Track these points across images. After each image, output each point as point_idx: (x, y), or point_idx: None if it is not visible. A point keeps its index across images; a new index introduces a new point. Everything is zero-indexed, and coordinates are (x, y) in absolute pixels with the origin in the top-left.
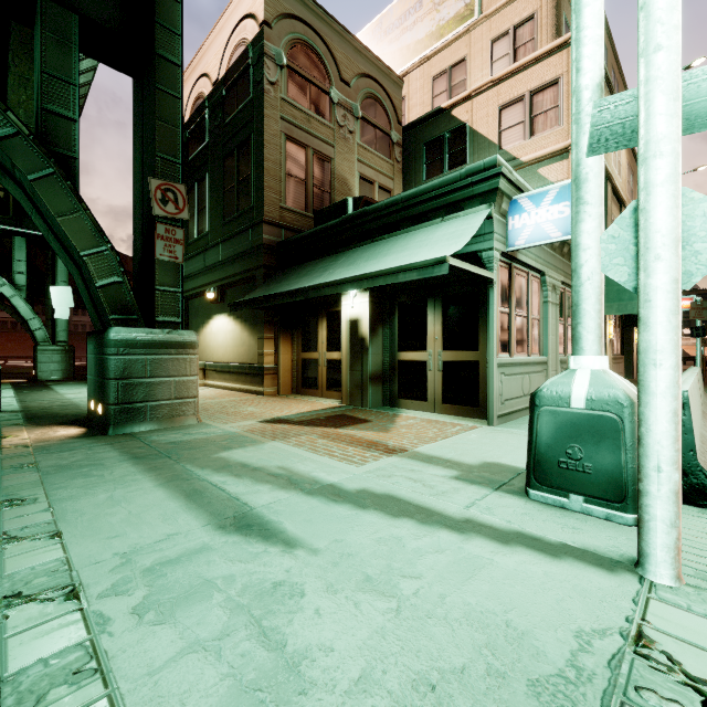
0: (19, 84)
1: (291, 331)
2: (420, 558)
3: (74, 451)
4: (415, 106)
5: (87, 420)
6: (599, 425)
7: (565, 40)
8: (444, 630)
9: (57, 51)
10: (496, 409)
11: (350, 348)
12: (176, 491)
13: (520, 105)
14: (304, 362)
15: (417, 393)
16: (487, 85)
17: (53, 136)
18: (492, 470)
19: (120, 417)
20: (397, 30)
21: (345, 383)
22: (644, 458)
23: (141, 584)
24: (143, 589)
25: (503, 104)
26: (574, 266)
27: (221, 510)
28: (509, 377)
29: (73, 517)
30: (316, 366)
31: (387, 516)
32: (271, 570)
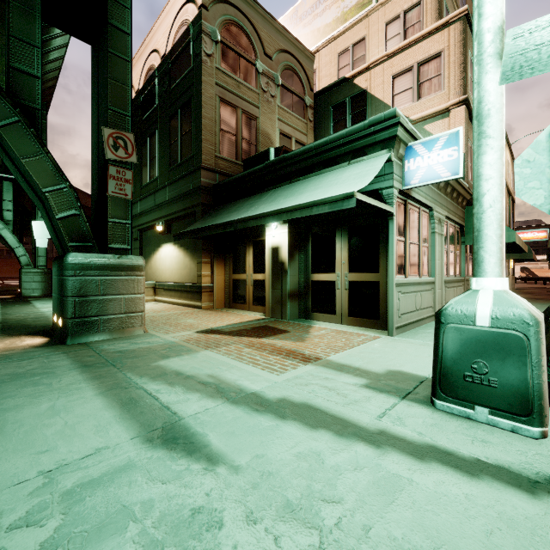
0: (2, 55)
1: (224, 257)
2: (339, 477)
3: (33, 359)
4: (324, 77)
5: (52, 331)
6: (504, 343)
7: (446, 20)
8: None
9: (23, 18)
10: (394, 322)
11: (272, 270)
12: (113, 399)
13: (410, 74)
14: (234, 282)
15: (327, 308)
16: (383, 58)
17: (19, 90)
18: (397, 378)
19: (77, 328)
20: (309, 16)
21: (267, 300)
22: None
23: (57, 512)
24: (56, 518)
25: (395, 73)
26: (477, 195)
27: (151, 421)
28: (405, 294)
29: (11, 428)
30: (244, 285)
31: (305, 427)
32: (191, 493)
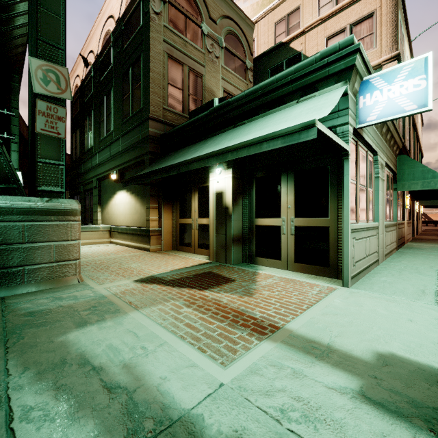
0: None
1: (171, 203)
2: None
3: None
4: (263, 44)
5: None
6: None
7: None
8: None
9: None
10: (350, 271)
11: (216, 215)
12: None
13: (343, 35)
14: (181, 226)
15: (271, 253)
16: (317, 22)
17: None
18: (399, 373)
19: None
20: None
21: (212, 244)
22: None
23: None
24: None
25: (329, 35)
26: None
27: None
28: (358, 241)
29: None
30: (190, 229)
31: None
32: None
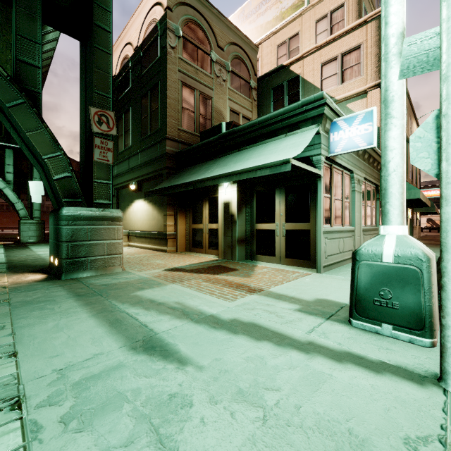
0: (6, 48)
1: (185, 210)
2: (278, 373)
3: (36, 290)
4: (266, 64)
5: (49, 269)
6: (404, 275)
7: (364, 19)
8: (301, 437)
9: (27, 20)
10: (322, 261)
11: (224, 221)
12: (103, 320)
13: (335, 62)
14: (193, 231)
15: (268, 251)
16: (313, 50)
17: (24, 78)
18: (323, 304)
19: (70, 267)
20: (254, 15)
21: (220, 244)
22: (447, 301)
23: (70, 396)
24: (70, 400)
25: (323, 62)
26: (384, 162)
27: (134, 335)
28: (330, 240)
29: (27, 340)
30: (201, 233)
31: (252, 339)
32: (168, 384)
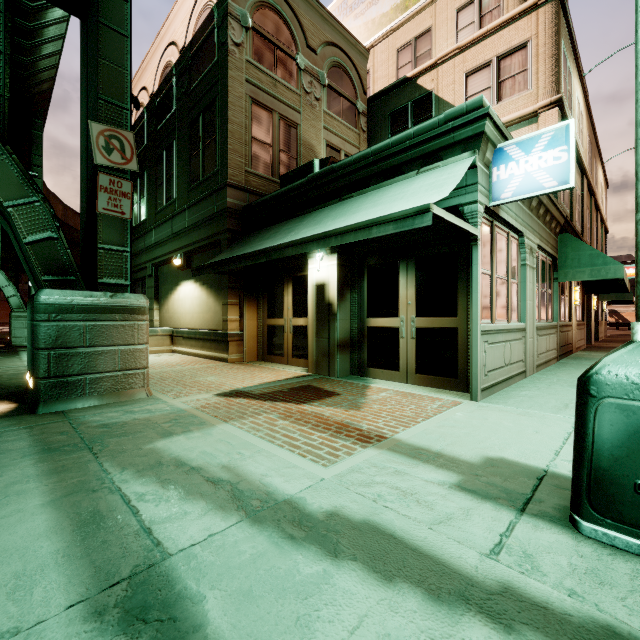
0: None
1: (256, 297)
2: None
3: None
4: (380, 78)
5: (25, 393)
6: None
7: (534, 2)
8: None
9: None
10: (480, 381)
11: (317, 314)
12: (66, 514)
13: (487, 71)
14: (269, 329)
15: (387, 362)
16: (453, 52)
17: None
18: (501, 471)
19: (52, 392)
20: (362, 5)
21: (311, 351)
22: None
23: None
24: None
25: (469, 70)
26: None
27: (114, 563)
28: (492, 345)
29: None
30: (282, 332)
31: (373, 578)
32: None
